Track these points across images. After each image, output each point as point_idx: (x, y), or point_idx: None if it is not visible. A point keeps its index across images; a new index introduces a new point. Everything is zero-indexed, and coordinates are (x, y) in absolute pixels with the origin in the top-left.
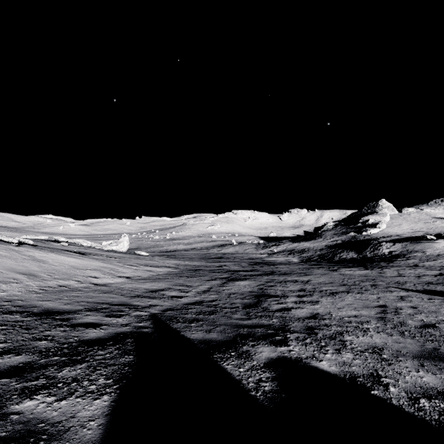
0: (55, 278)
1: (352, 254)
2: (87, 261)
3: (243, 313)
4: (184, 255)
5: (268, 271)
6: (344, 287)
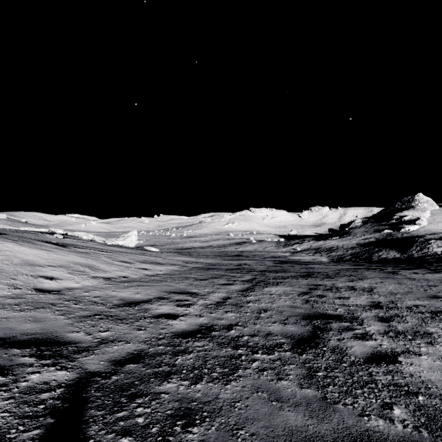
0: None
1: (393, 254)
2: (59, 254)
3: (301, 371)
4: (200, 252)
5: (303, 272)
6: (440, 301)
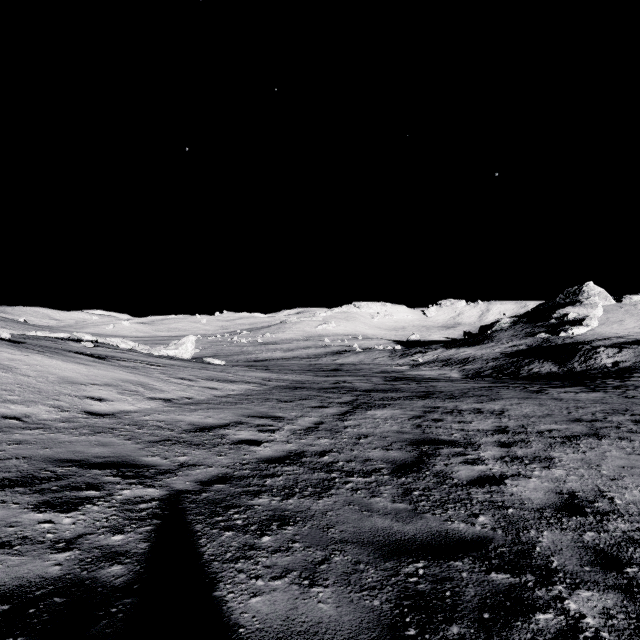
0: (6, 400)
1: (548, 367)
2: (101, 369)
3: (396, 490)
4: (282, 366)
5: (420, 392)
6: (581, 425)
